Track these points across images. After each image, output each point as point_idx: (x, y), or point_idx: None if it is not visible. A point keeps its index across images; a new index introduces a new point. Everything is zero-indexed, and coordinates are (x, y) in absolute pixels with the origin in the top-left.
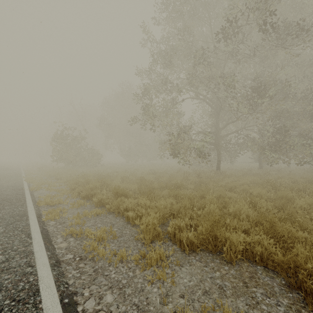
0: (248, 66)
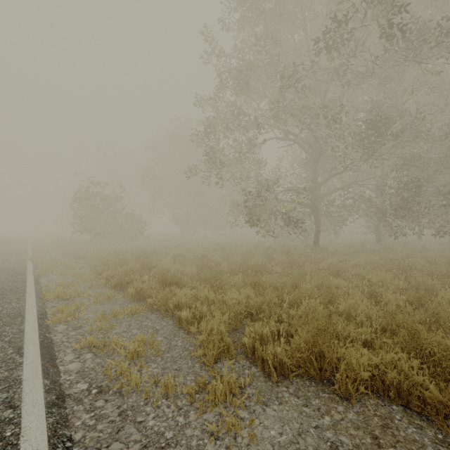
0: (361, 91)
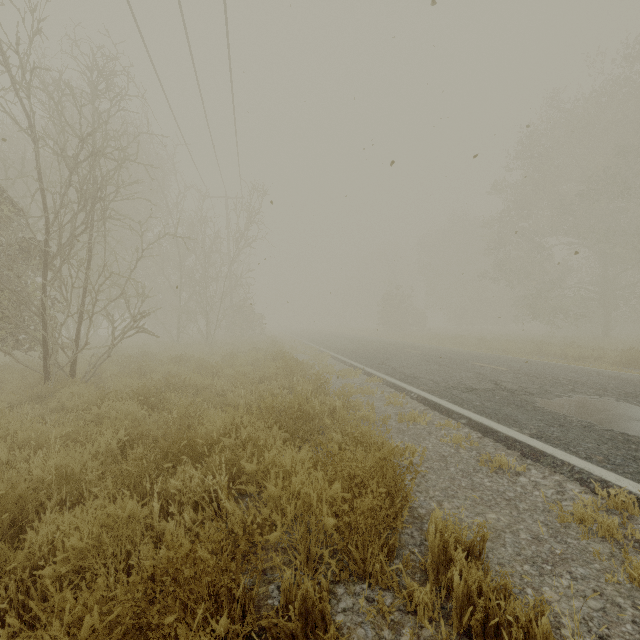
0: None
